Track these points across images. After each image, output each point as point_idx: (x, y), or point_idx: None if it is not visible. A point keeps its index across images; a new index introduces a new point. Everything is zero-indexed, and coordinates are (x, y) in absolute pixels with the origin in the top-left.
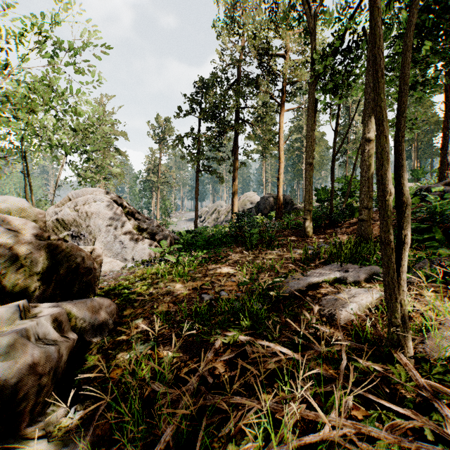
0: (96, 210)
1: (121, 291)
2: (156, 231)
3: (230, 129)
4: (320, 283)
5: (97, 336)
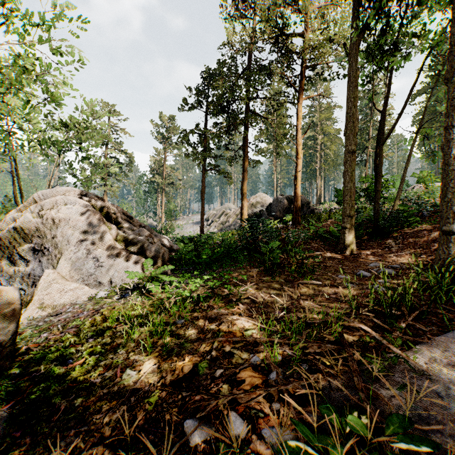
0: (65, 216)
1: (49, 366)
2: (145, 243)
3: (239, 121)
4: None
5: None
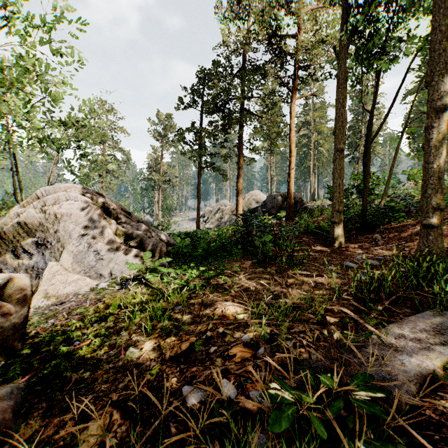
0: (67, 211)
1: (58, 347)
2: (143, 237)
3: (234, 120)
4: (446, 380)
5: None
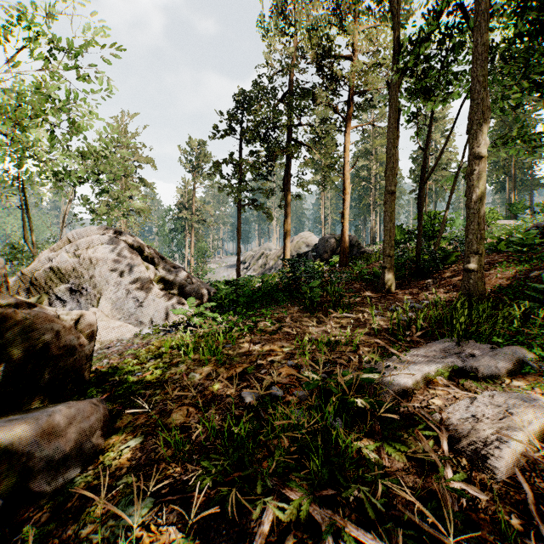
0: (103, 256)
1: (123, 377)
2: (184, 284)
3: (281, 152)
4: (434, 376)
5: (61, 475)
